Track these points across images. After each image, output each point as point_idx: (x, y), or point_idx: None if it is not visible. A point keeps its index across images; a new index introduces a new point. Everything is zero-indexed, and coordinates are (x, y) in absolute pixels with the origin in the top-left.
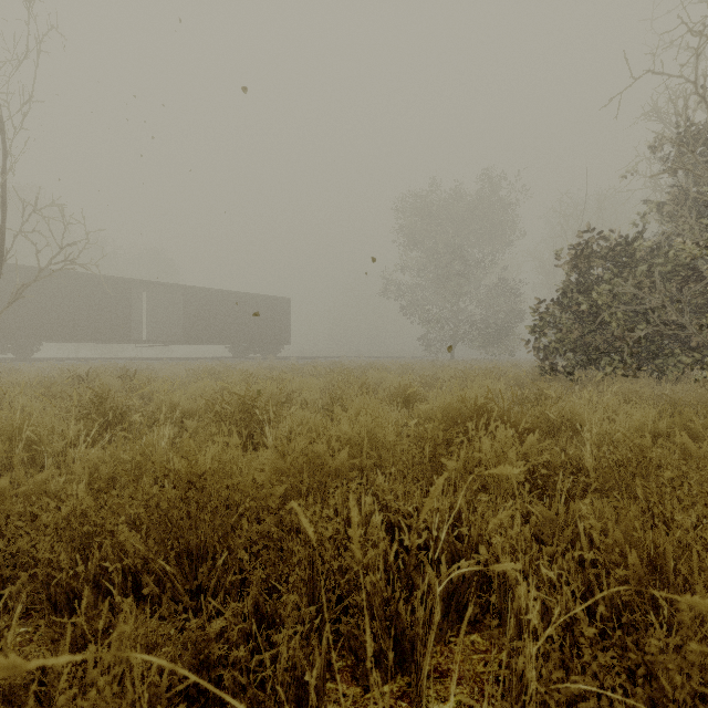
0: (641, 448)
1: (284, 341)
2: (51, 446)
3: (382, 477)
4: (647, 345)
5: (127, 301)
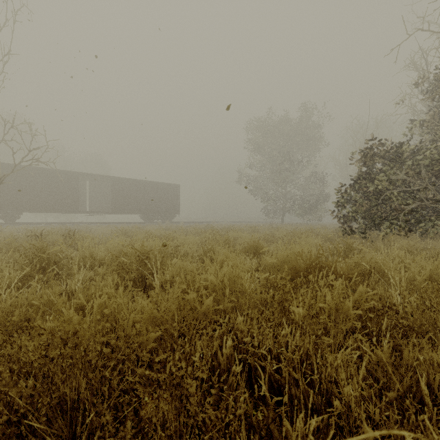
0: None
1: (176, 211)
2: None
3: (240, 318)
4: (413, 214)
5: (76, 186)
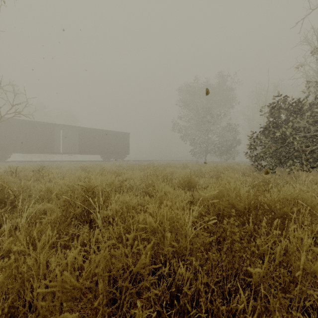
0: None
1: (127, 153)
2: None
3: (182, 270)
4: (312, 154)
5: (52, 134)
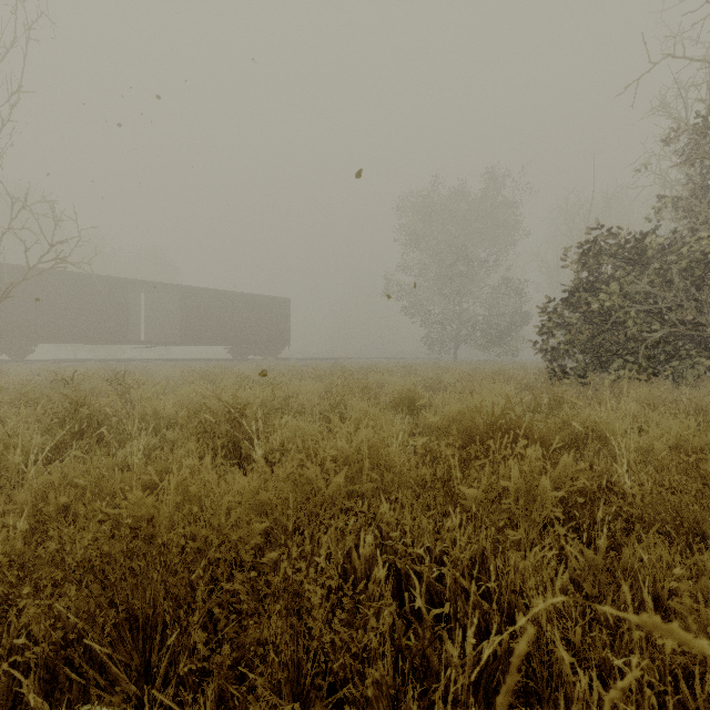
0: (701, 473)
1: (285, 342)
2: (6, 463)
3: (386, 505)
4: (662, 347)
5: (124, 301)
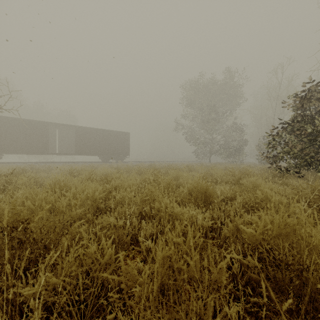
0: None
1: (127, 153)
2: None
3: None
4: None
5: (46, 133)
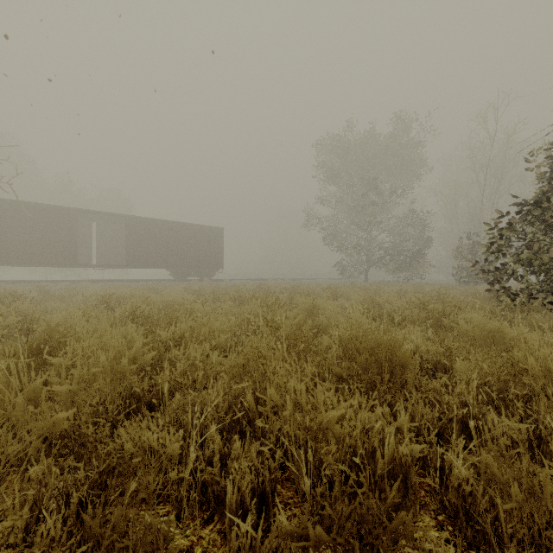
0: None
1: (219, 265)
2: None
3: None
4: None
5: (74, 229)
